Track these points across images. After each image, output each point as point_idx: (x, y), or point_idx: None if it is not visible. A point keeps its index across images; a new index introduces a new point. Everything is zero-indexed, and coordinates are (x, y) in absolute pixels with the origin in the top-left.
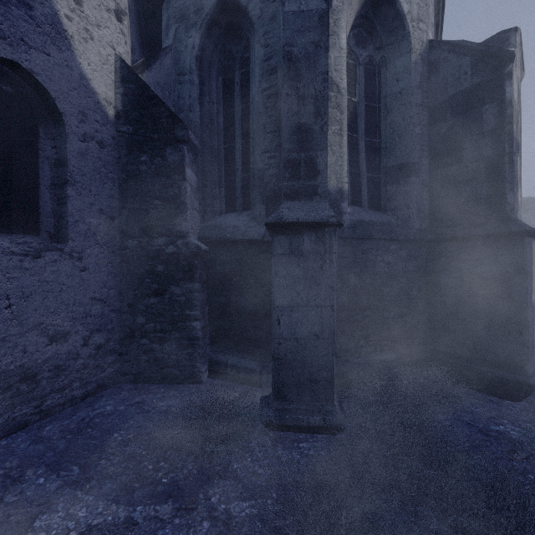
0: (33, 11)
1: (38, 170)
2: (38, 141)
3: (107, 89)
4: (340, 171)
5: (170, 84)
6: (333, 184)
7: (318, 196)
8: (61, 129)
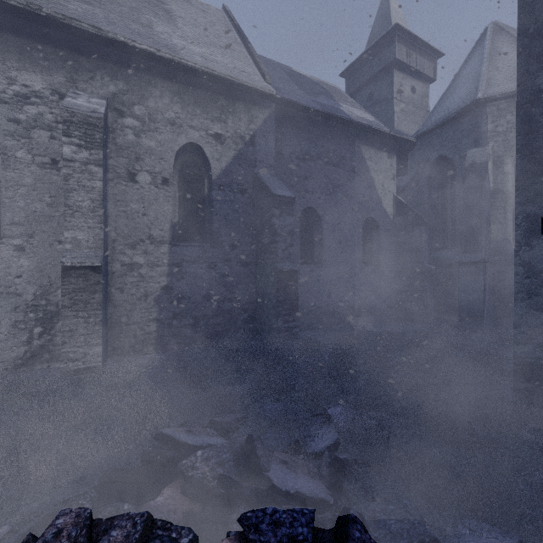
0: (373, 199)
1: (372, 245)
2: (372, 236)
3: (390, 209)
4: (505, 231)
5: (413, 193)
6: (499, 237)
7: (478, 251)
8: (378, 230)
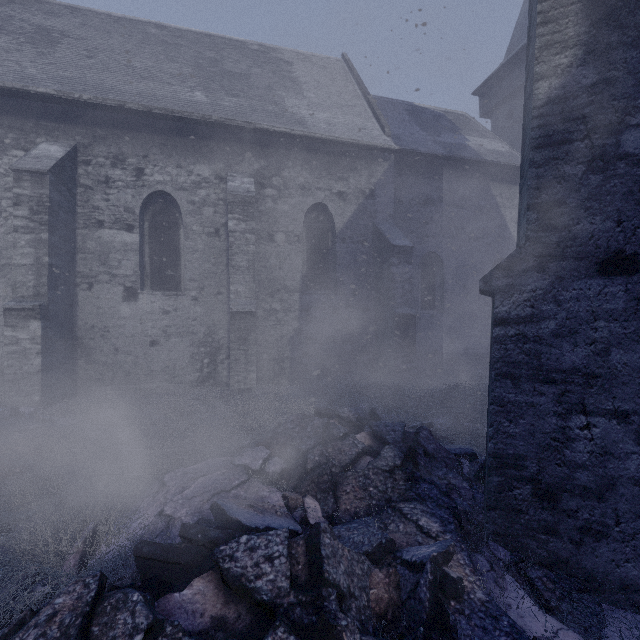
0: (504, 238)
1: None
2: None
3: None
4: None
5: None
6: None
7: None
8: None
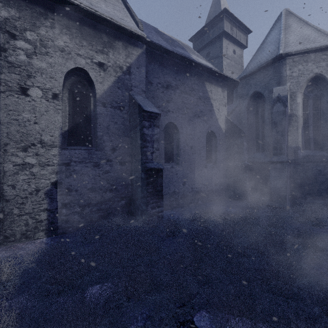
0: (213, 118)
1: (212, 149)
2: (212, 143)
3: (223, 126)
4: (297, 141)
5: (237, 116)
6: (294, 145)
7: (282, 154)
8: (215, 139)
